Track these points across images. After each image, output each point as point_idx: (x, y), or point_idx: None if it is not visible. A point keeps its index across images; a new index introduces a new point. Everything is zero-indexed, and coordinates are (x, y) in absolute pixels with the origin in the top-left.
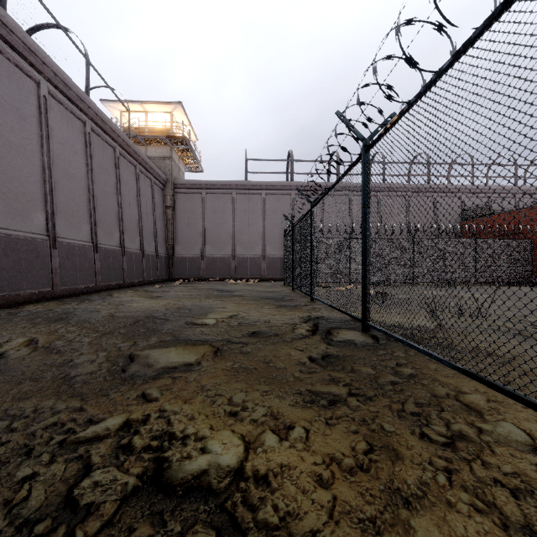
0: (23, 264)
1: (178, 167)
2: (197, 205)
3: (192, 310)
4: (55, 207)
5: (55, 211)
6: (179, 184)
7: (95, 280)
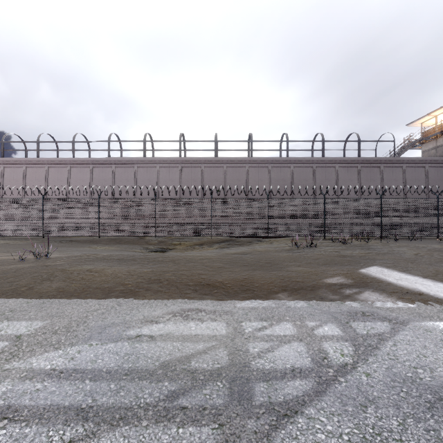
0: None
1: None
2: None
3: None
4: None
5: None
6: None
7: None
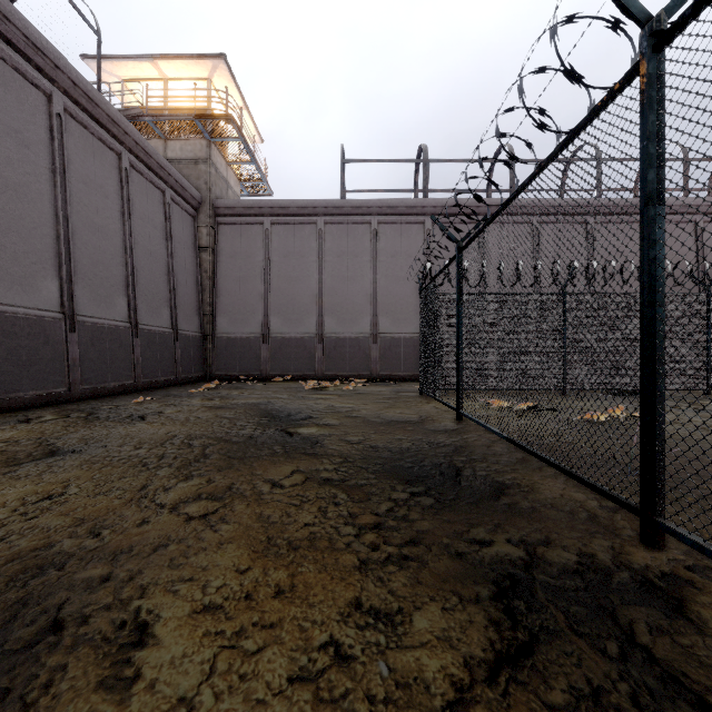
0: None
1: (225, 181)
2: (256, 246)
3: None
4: None
5: None
6: (223, 207)
7: None
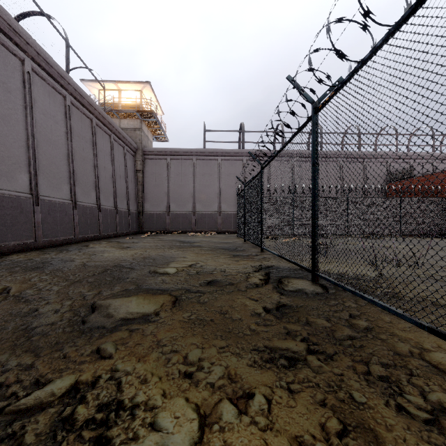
0: (8, 219)
1: (147, 137)
2: (163, 169)
3: (156, 260)
4: (38, 169)
5: (38, 173)
6: (147, 151)
7: (74, 233)
